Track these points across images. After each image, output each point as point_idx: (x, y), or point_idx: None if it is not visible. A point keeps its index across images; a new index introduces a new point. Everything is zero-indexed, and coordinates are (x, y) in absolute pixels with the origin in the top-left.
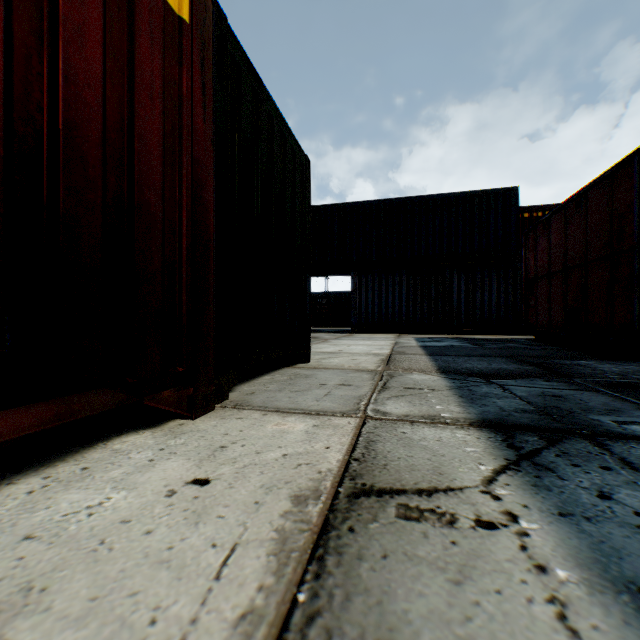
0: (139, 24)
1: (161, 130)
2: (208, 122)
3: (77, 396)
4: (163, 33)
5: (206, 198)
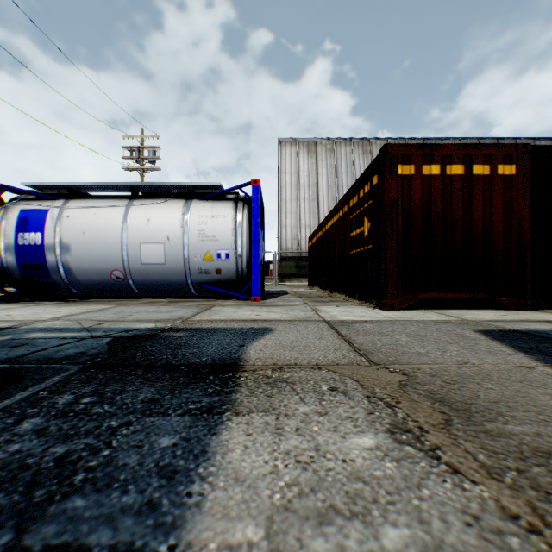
0: (492, 192)
1: (501, 217)
2: (525, 201)
3: (474, 293)
4: (501, 187)
5: (523, 230)
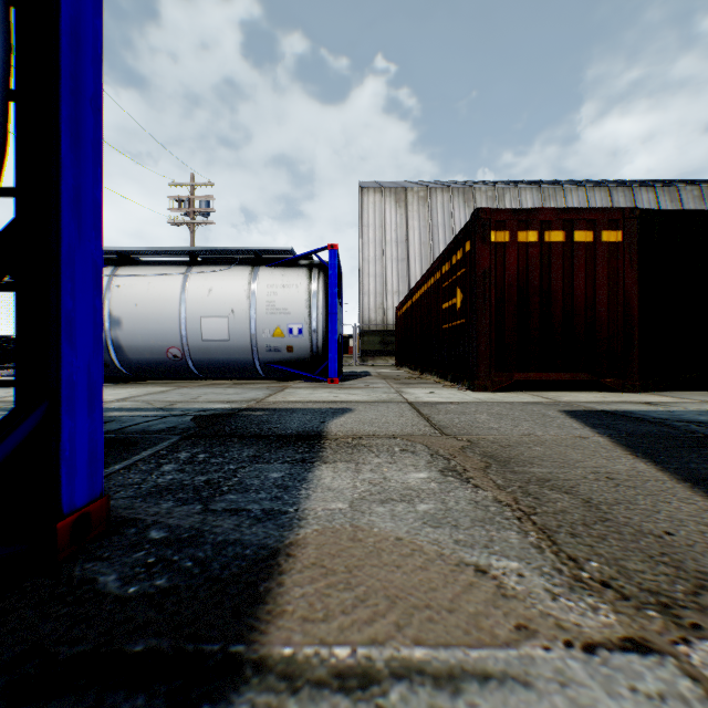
0: (596, 262)
1: (605, 289)
2: (632, 271)
3: (576, 373)
4: (606, 256)
5: (630, 304)
